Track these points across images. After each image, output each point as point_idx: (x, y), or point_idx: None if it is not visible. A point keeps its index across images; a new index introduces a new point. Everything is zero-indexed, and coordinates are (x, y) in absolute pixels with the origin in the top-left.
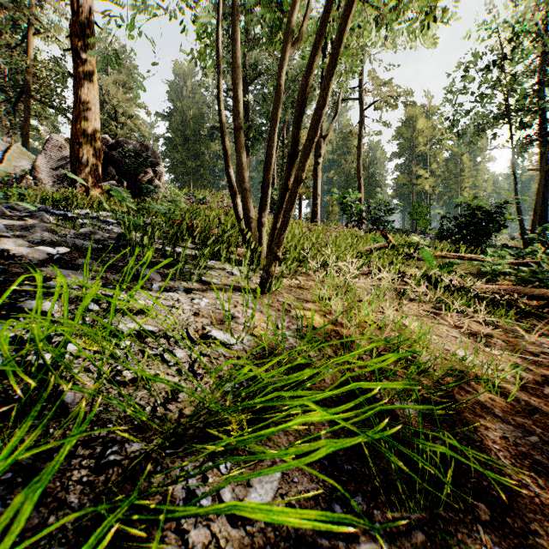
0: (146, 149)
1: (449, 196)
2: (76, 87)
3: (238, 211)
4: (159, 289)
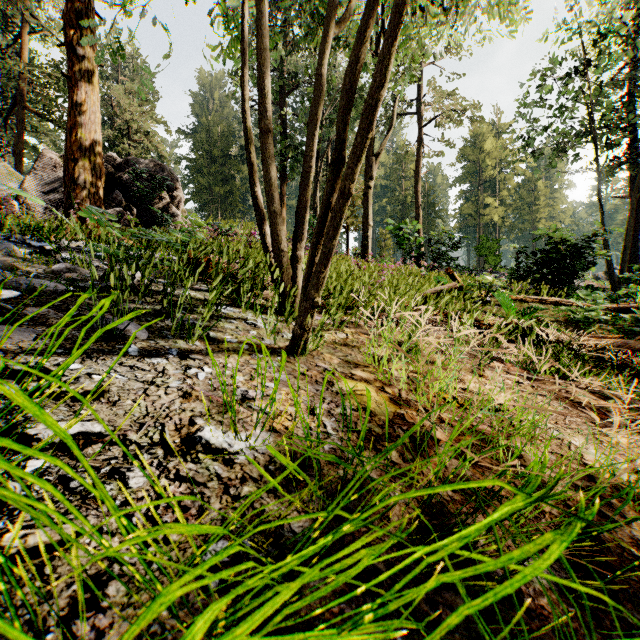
0: (161, 170)
1: (522, 229)
2: (71, 91)
3: (266, 242)
4: (138, 353)
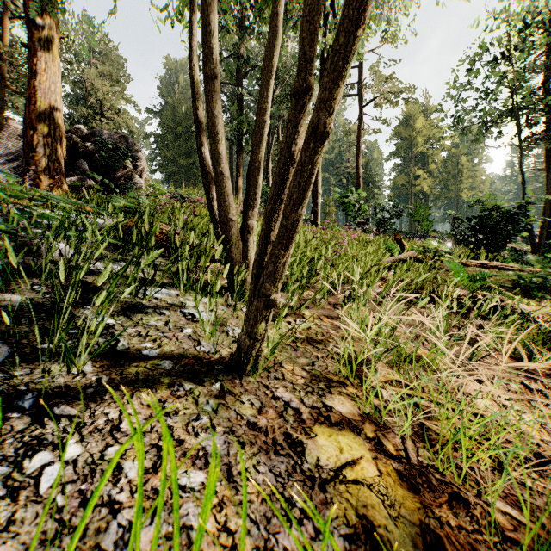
0: (126, 142)
1: (448, 198)
2: (31, 61)
3: (213, 209)
4: None
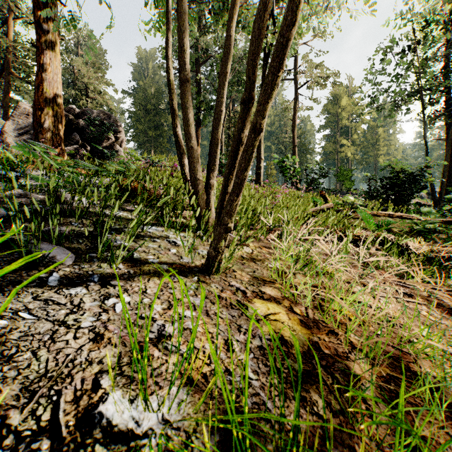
0: (109, 118)
1: (367, 162)
2: (39, 58)
3: (184, 172)
4: (58, 282)
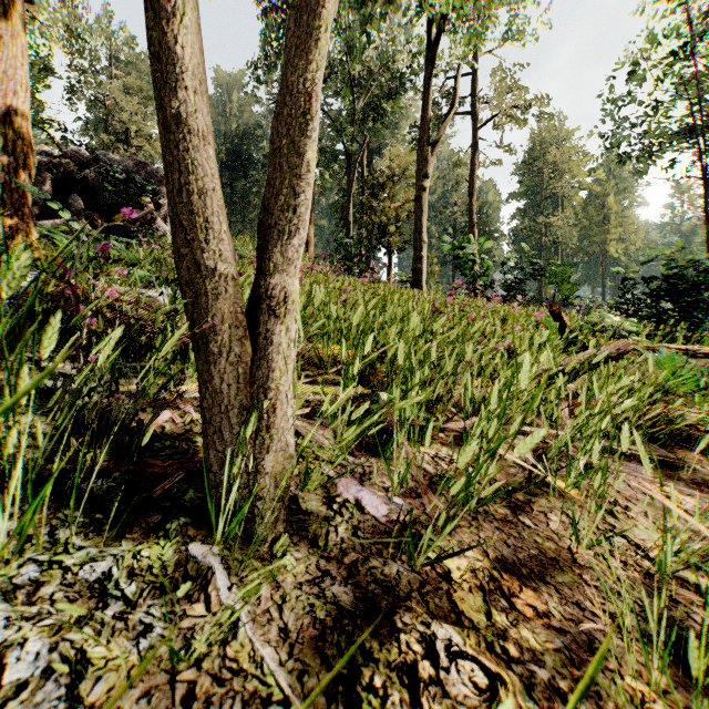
0: (145, 171)
1: (589, 252)
2: None
3: None
4: None
